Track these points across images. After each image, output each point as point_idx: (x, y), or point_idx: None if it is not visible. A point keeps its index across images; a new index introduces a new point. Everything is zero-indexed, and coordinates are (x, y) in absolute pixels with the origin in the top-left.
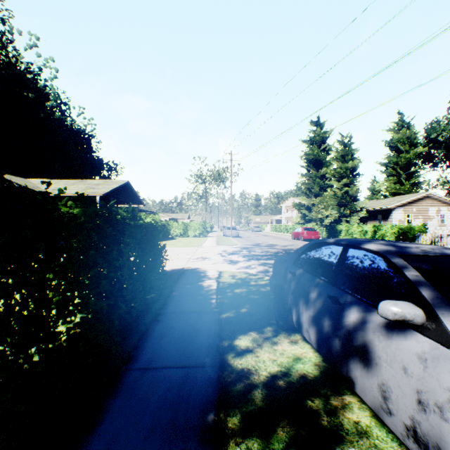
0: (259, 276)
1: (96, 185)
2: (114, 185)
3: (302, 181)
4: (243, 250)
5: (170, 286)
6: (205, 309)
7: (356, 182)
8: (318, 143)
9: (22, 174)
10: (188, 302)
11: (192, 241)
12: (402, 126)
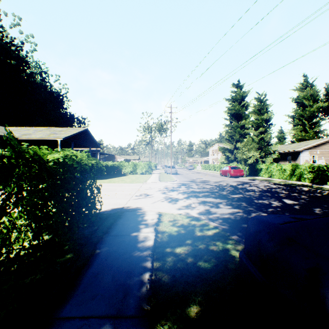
0: (203, 222)
1: (59, 132)
2: (74, 132)
3: (226, 130)
4: (182, 186)
5: (96, 240)
6: (129, 306)
7: (270, 130)
8: (238, 101)
9: (10, 125)
10: (106, 281)
11: (139, 177)
12: (306, 86)
